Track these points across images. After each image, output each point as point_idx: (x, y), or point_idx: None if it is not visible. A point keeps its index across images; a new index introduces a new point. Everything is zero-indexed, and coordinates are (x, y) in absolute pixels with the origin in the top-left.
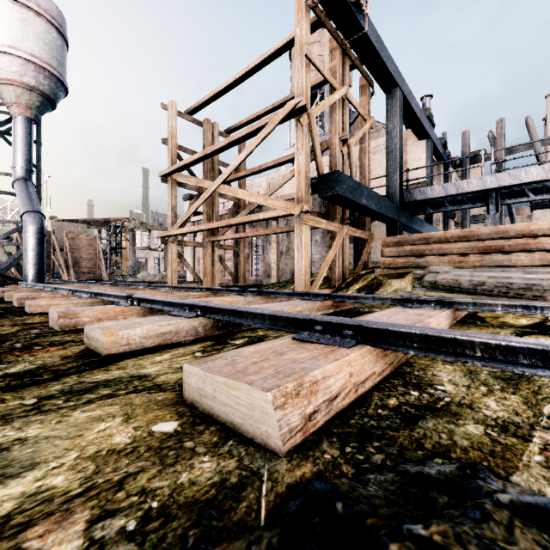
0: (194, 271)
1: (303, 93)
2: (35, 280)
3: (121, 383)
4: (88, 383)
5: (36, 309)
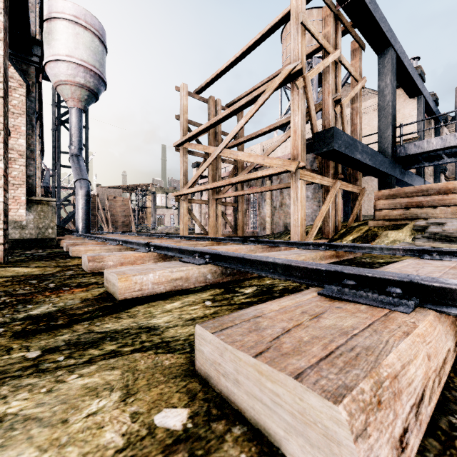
0: (201, 224)
1: (299, 58)
2: (84, 231)
3: (128, 336)
4: (96, 333)
5: (77, 254)
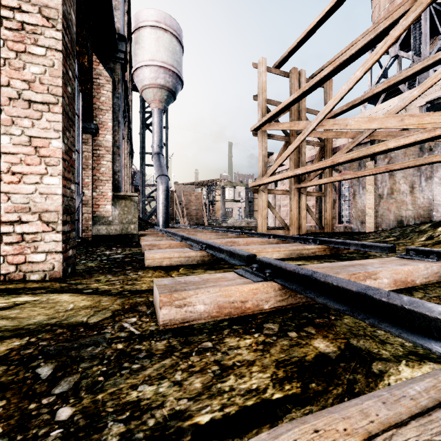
0: (281, 218)
1: None
2: (163, 225)
3: None
4: None
5: (151, 263)
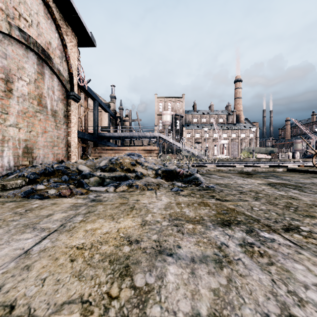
0: None
1: None
2: None
3: None
4: None
5: None
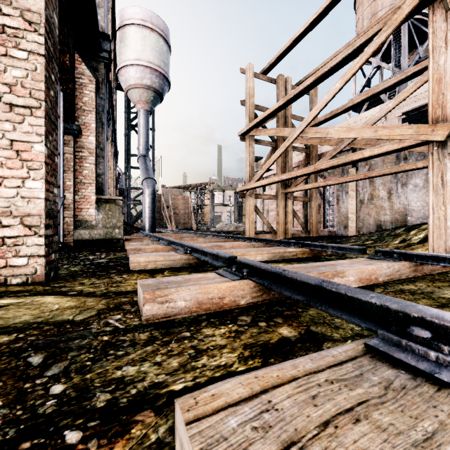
0: (268, 223)
1: None
2: (150, 230)
3: None
4: None
5: (136, 266)
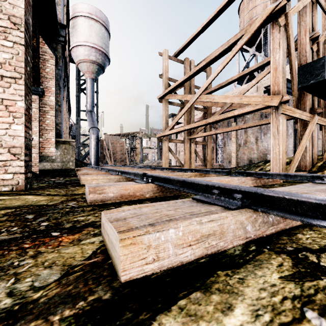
0: (178, 159)
1: None
2: (95, 164)
3: None
4: None
5: (84, 182)
